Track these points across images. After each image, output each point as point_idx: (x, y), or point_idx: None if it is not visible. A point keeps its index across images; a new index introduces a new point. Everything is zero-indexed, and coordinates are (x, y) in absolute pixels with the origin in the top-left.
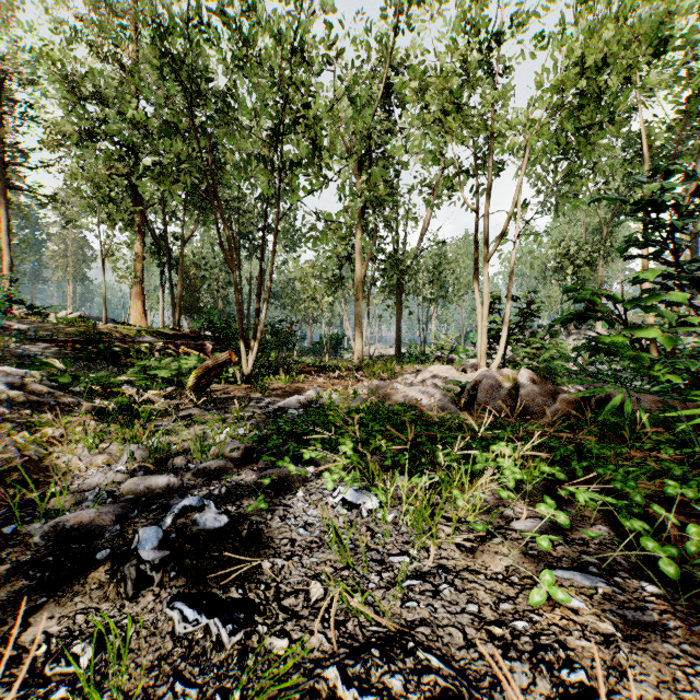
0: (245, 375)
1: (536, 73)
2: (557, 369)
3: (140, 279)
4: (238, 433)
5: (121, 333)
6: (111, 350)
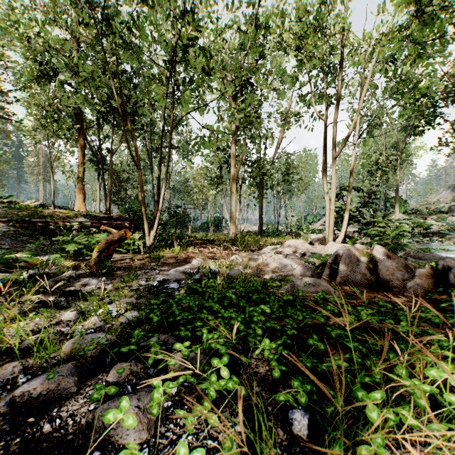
0: (148, 247)
1: None
2: (407, 245)
3: (81, 178)
4: (111, 315)
5: (62, 215)
6: (48, 228)
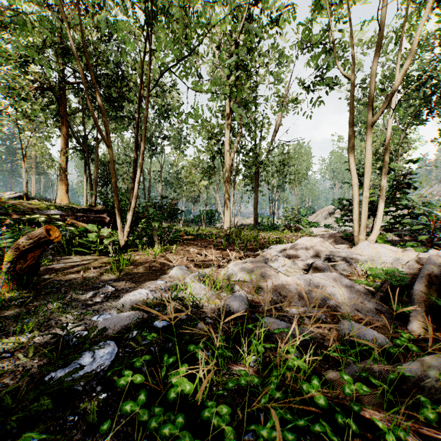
0: (121, 246)
1: None
2: None
3: (64, 168)
4: None
5: (31, 207)
6: (1, 222)
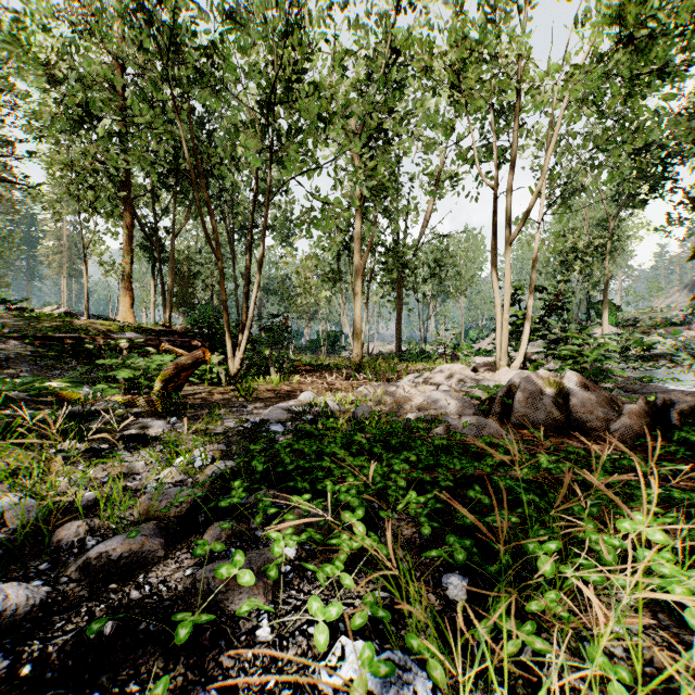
0: (232, 376)
1: (585, 0)
2: (613, 370)
3: (128, 273)
4: (194, 466)
5: (102, 328)
6: (83, 347)
